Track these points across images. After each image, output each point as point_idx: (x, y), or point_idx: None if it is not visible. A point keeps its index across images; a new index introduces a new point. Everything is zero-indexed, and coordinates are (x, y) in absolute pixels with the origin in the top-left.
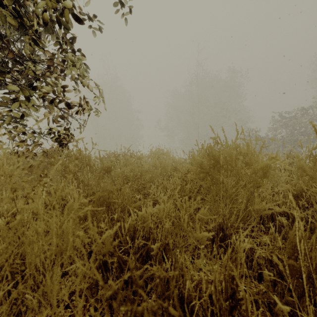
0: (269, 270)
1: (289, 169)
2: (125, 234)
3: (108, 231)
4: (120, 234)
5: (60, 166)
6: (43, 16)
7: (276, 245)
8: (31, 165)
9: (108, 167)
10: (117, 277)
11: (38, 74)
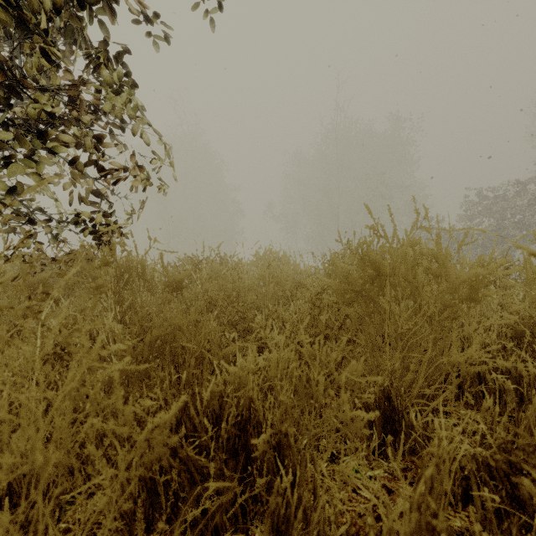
0: (484, 481)
1: (513, 284)
2: (203, 411)
3: (169, 404)
4: (192, 410)
5: (71, 278)
6: (55, 0)
7: (507, 440)
8: (18, 276)
9: (177, 282)
10: (184, 499)
11: (53, 113)
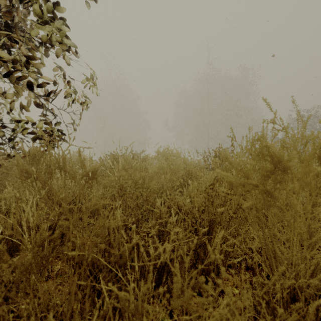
0: None
1: None
2: None
3: None
4: None
5: None
6: None
7: None
8: None
9: (92, 173)
10: None
11: None
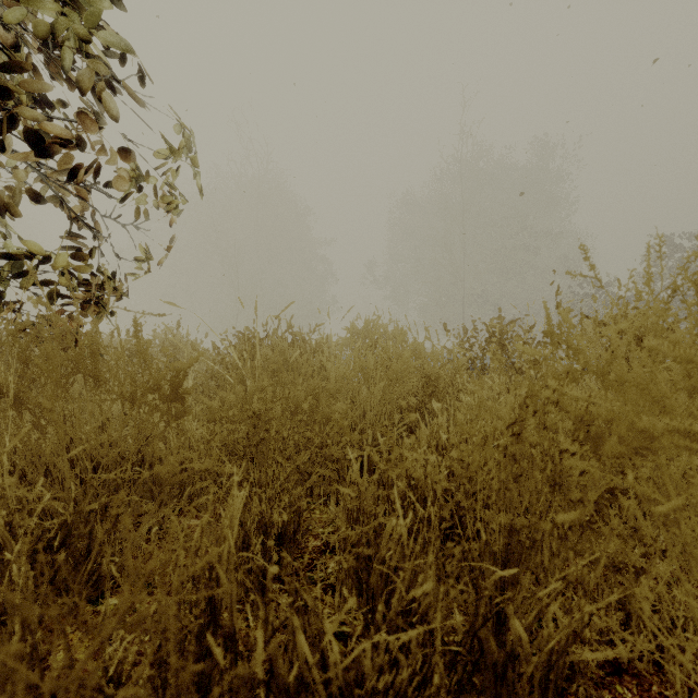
0: None
1: None
2: None
3: None
4: None
5: None
6: None
7: None
8: None
9: (171, 385)
10: None
11: None
